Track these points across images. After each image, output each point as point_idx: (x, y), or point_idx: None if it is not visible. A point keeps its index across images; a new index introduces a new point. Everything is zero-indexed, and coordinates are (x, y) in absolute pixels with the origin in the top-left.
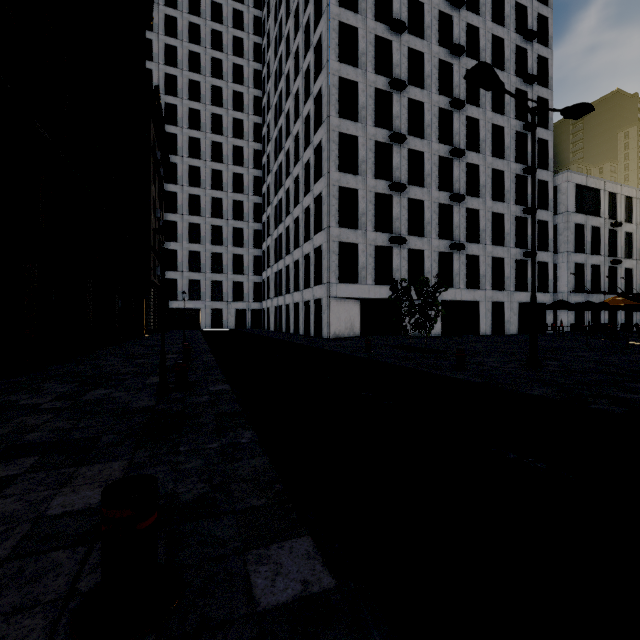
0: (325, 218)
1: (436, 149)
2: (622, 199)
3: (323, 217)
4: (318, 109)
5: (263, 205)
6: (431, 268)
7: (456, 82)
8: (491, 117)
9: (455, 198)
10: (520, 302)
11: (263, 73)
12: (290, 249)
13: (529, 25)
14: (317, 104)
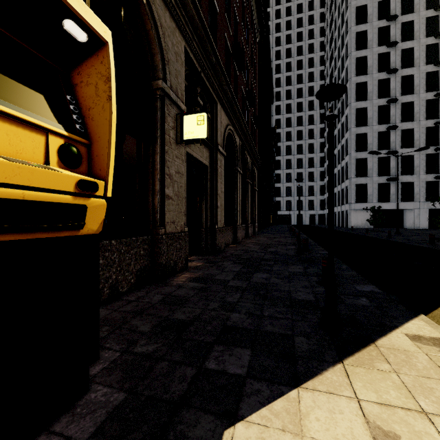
0: (349, 174)
1: (424, 124)
2: None
3: (348, 173)
4: (347, 122)
5: (324, 158)
6: (419, 191)
7: None
8: None
9: (437, 150)
10: None
11: None
12: (336, 185)
13: None
14: (346, 119)
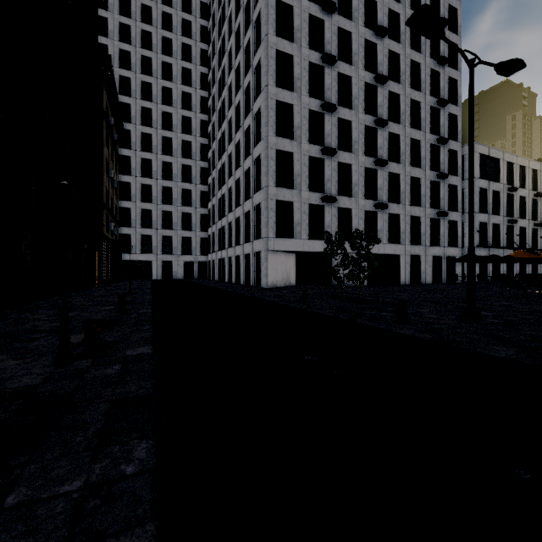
0: (264, 178)
1: (362, 119)
2: (517, 168)
3: (262, 177)
4: (257, 80)
5: (209, 169)
6: (358, 225)
7: (380, 60)
8: (409, 93)
9: (379, 163)
10: (434, 255)
11: (209, 52)
12: (232, 207)
13: (441, 14)
14: (256, 75)
